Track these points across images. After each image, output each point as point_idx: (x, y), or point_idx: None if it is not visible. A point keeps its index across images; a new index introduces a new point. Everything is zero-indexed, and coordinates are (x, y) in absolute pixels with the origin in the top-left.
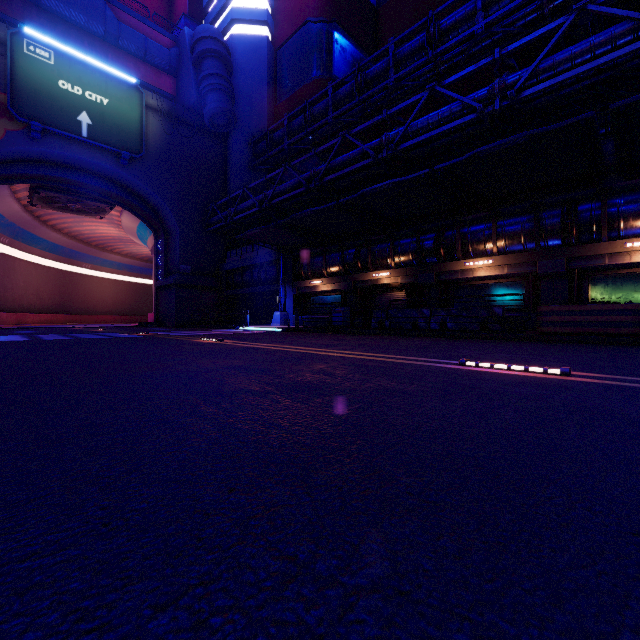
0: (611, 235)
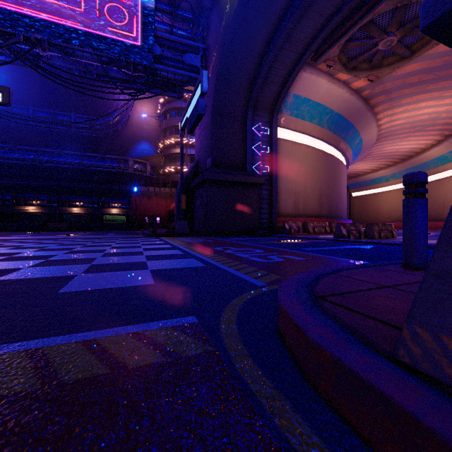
0: (69, 205)
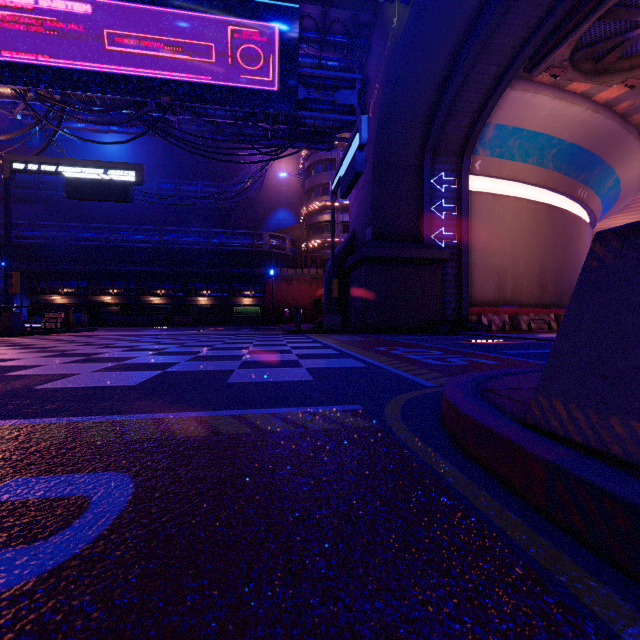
0: (196, 295)
